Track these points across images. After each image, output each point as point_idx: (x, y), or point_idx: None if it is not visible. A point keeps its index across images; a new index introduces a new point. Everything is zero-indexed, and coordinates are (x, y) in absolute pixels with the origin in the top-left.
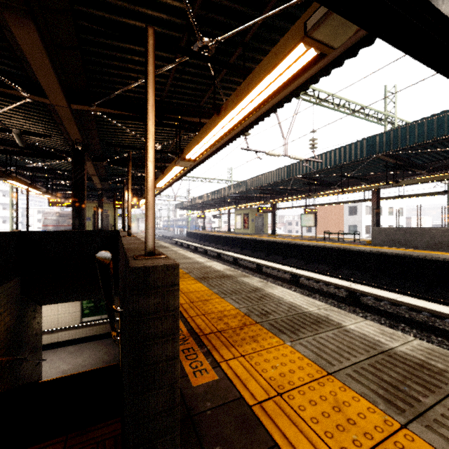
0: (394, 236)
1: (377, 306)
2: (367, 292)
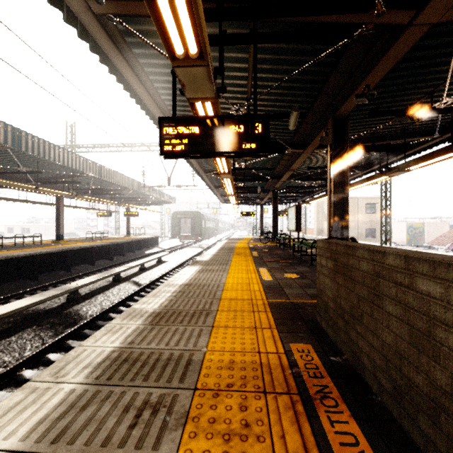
0: None
1: None
2: None
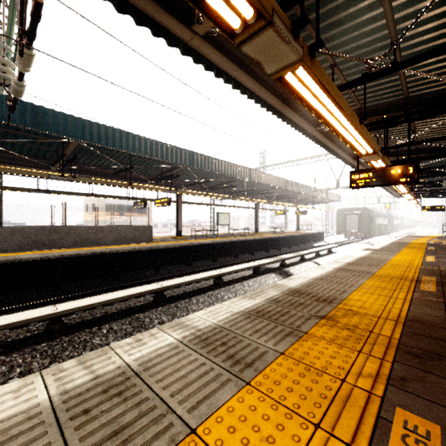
0: (37, 237)
1: (171, 295)
2: (182, 282)
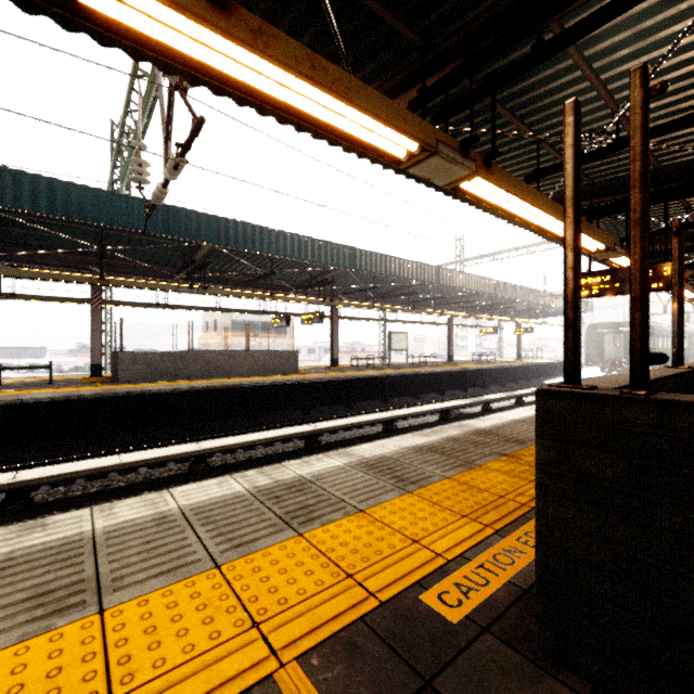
0: (161, 365)
1: (327, 441)
2: (341, 425)
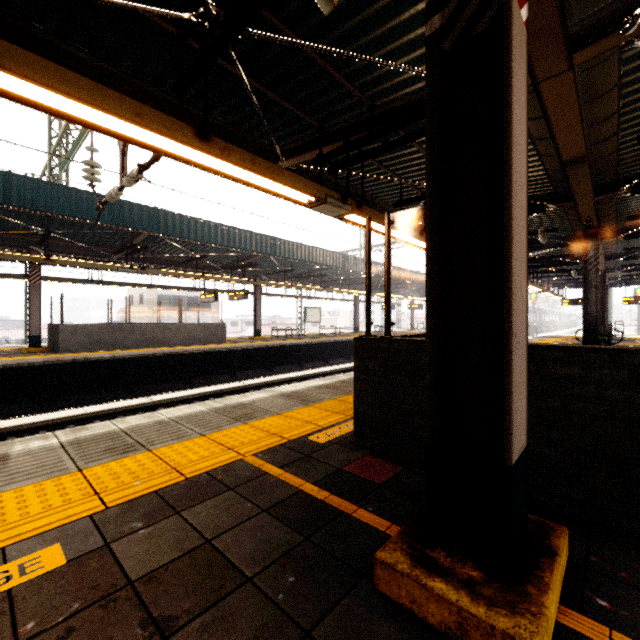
0: (100, 336)
1: None
2: (264, 381)
